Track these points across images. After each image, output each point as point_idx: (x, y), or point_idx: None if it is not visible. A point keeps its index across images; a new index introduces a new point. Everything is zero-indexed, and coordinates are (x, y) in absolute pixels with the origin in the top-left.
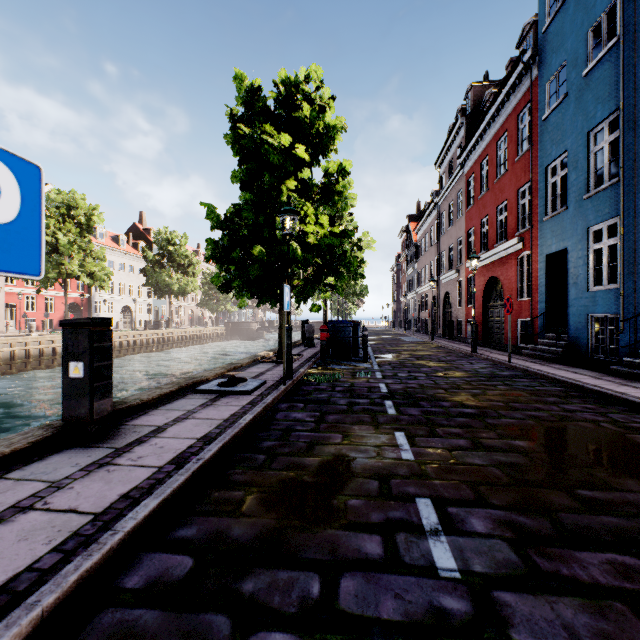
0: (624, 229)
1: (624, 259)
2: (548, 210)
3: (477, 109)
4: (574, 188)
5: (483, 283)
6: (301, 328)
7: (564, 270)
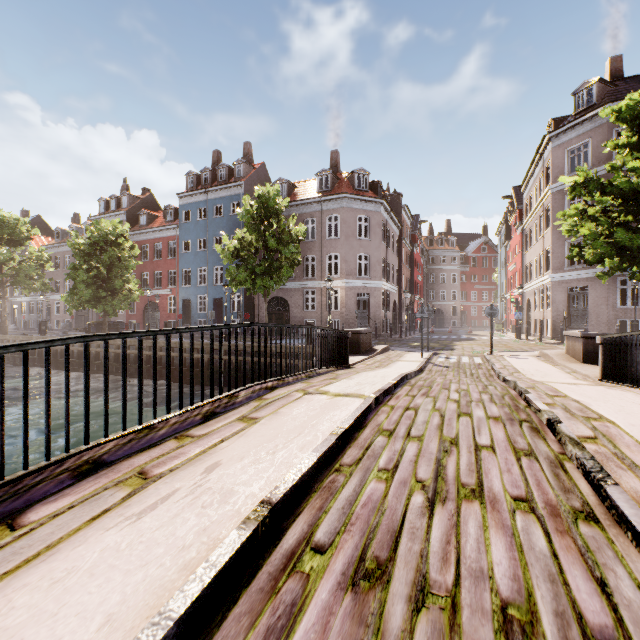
0: (208, 298)
1: (208, 306)
2: (183, 284)
3: (133, 209)
4: (194, 281)
5: (145, 303)
6: (42, 327)
7: (188, 305)
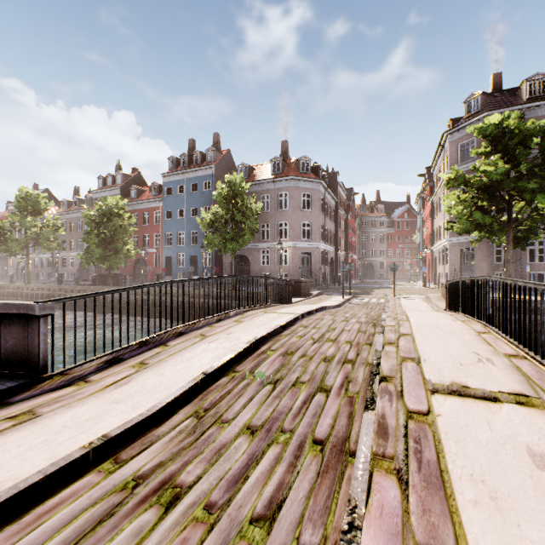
0: (186, 256)
1: (186, 262)
2: (166, 244)
3: (125, 185)
4: (174, 243)
5: (135, 259)
6: (59, 278)
7: (170, 261)
